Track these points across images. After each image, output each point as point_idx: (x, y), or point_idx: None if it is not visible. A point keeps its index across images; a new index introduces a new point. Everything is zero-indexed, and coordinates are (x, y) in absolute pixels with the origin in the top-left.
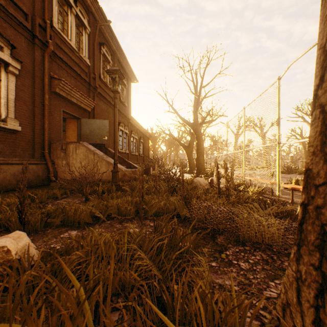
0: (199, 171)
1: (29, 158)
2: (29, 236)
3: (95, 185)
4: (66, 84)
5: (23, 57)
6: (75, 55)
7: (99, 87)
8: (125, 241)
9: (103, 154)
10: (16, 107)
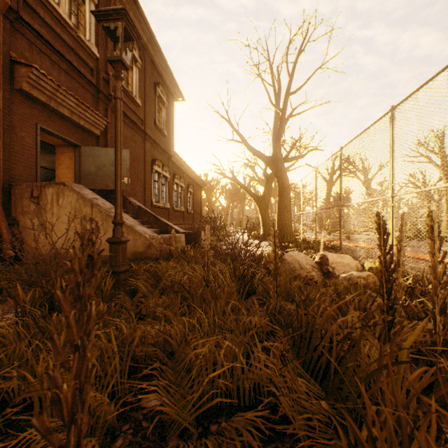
0: (283, 237)
1: None
2: None
3: None
4: (44, 77)
5: None
6: (69, 34)
7: None
8: None
9: (111, 207)
10: None
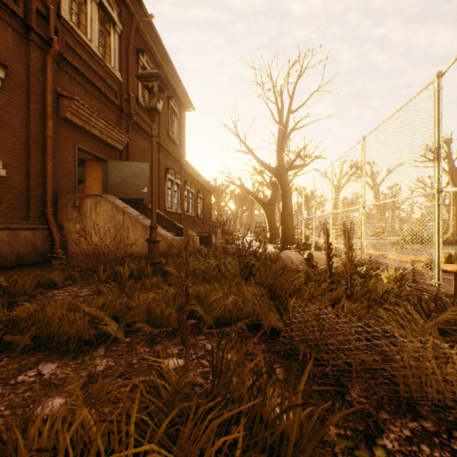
0: (286, 241)
1: (21, 220)
2: None
3: (124, 262)
4: (82, 106)
5: (10, 61)
6: (99, 64)
7: (136, 115)
8: (131, 430)
9: (138, 214)
10: None
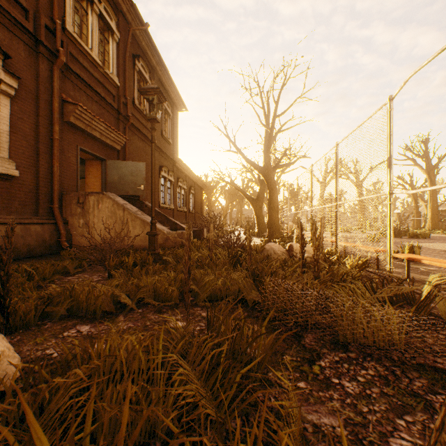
0: (272, 234)
1: (31, 216)
2: (15, 334)
3: (125, 253)
4: (85, 111)
5: (21, 72)
6: (99, 71)
7: (132, 117)
8: (159, 348)
9: (137, 210)
10: (11, 142)
